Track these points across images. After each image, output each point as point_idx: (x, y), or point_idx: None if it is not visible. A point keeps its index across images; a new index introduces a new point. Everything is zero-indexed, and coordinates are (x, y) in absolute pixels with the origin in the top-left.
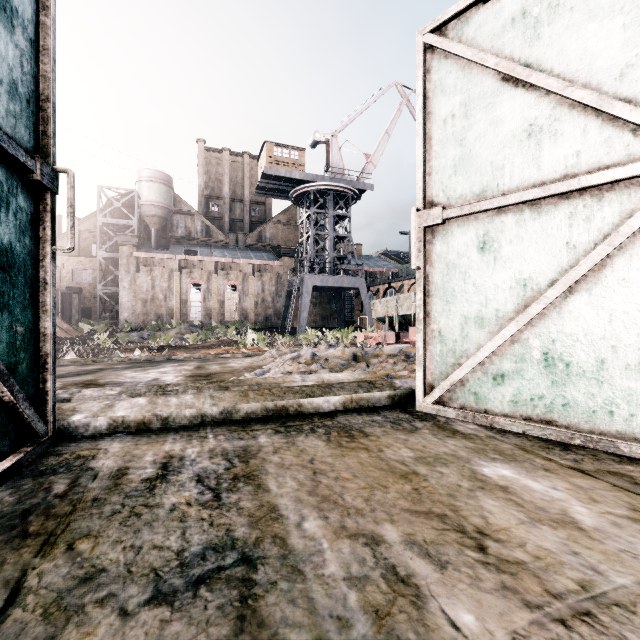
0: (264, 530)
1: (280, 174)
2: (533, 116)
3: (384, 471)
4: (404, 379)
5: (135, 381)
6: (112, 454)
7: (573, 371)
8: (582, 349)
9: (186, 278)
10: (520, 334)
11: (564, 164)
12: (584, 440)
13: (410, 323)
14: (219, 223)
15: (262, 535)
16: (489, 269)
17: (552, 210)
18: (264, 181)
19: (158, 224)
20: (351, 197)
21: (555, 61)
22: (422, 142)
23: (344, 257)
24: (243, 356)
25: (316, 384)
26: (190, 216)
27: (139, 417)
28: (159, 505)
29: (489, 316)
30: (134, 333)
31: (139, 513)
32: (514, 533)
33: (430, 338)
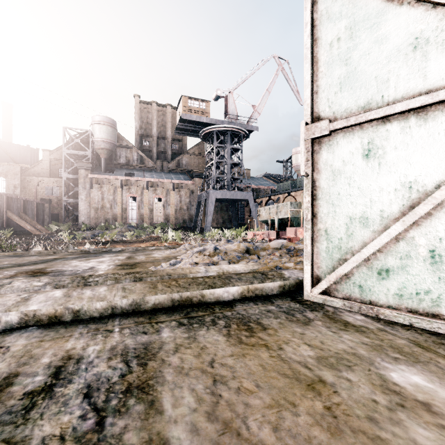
0: None
1: (192, 119)
2: (419, 30)
3: (288, 378)
4: (291, 270)
5: (75, 269)
6: (10, 354)
7: None
8: None
9: (126, 193)
10: (405, 233)
11: None
12: None
13: (286, 224)
14: (149, 154)
15: None
16: (374, 174)
17: (439, 116)
18: (181, 124)
19: (106, 154)
20: (242, 135)
21: None
22: (310, 64)
23: (238, 178)
24: (165, 248)
25: (217, 275)
26: (129, 149)
27: (51, 311)
28: (25, 441)
29: (374, 216)
30: (88, 231)
31: None
32: None
33: (317, 236)
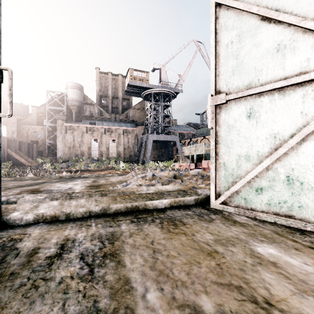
0: (119, 301)
1: (136, 84)
2: (280, 39)
3: (197, 250)
4: (203, 189)
5: (59, 189)
6: (32, 238)
7: (305, 187)
8: (311, 174)
9: (90, 136)
10: (272, 165)
11: (299, 66)
12: (313, 228)
13: (202, 158)
14: (106, 109)
15: (118, 306)
16: (253, 128)
17: (292, 93)
18: (128, 88)
19: (76, 109)
20: (172, 96)
21: (294, 6)
22: (214, 57)
23: (168, 126)
24: (118, 175)
25: (155, 192)
26: (92, 105)
27: (52, 213)
28: (52, 278)
29: (253, 155)
30: (64, 163)
31: (37, 286)
32: (291, 303)
33: (218, 167)
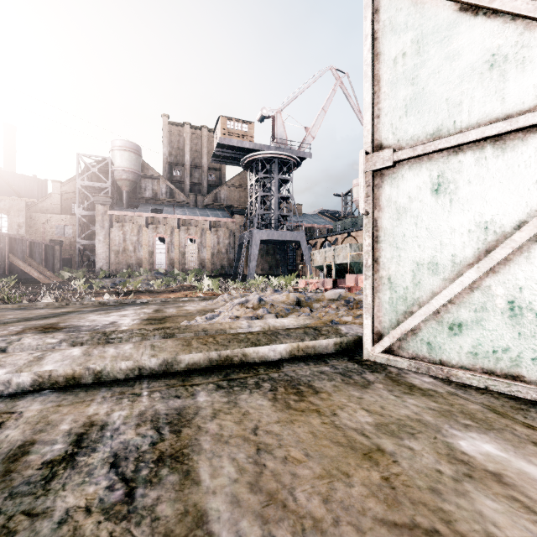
0: None
1: (232, 144)
2: (496, 45)
3: (342, 447)
4: (349, 325)
5: (93, 325)
6: (24, 420)
7: None
8: None
9: (152, 233)
10: (480, 281)
11: (534, 94)
12: None
13: (345, 271)
14: (181, 186)
15: None
16: (444, 212)
17: (519, 145)
18: (219, 150)
19: (129, 187)
20: (293, 164)
21: None
22: (370, 83)
23: (287, 215)
24: (199, 300)
25: (262, 331)
26: (156, 180)
27: (68, 371)
28: (47, 512)
29: (444, 262)
30: (107, 279)
31: (13, 530)
32: None
33: (379, 285)
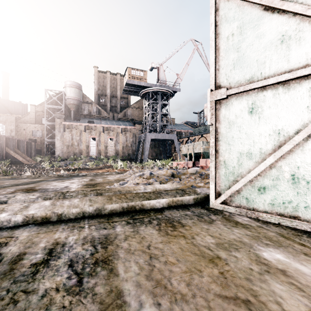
0: None
1: (134, 83)
2: (284, 30)
3: (197, 256)
4: (202, 188)
5: (55, 188)
6: (19, 241)
7: None
8: None
9: (88, 135)
10: (276, 163)
11: (305, 58)
12: None
13: (200, 157)
14: (105, 108)
15: None
16: (255, 124)
17: (297, 87)
18: (127, 87)
19: (74, 108)
20: (169, 95)
21: None
22: (214, 51)
23: (166, 124)
24: (115, 173)
25: (152, 191)
26: (90, 104)
27: (43, 214)
28: (35, 291)
29: (255, 152)
30: (62, 162)
31: (17, 300)
32: None
33: (218, 165)
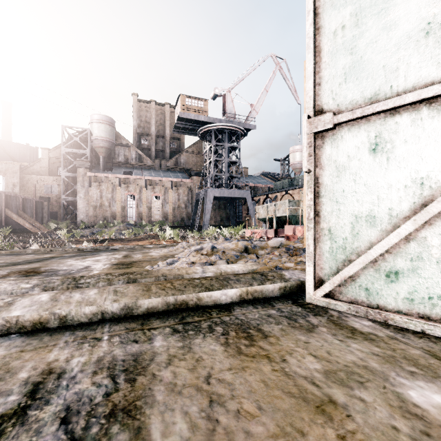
0: None
1: (190, 117)
2: (432, 14)
3: (294, 398)
4: (291, 271)
5: (69, 269)
6: None
7: None
8: None
9: (124, 191)
10: (416, 232)
11: None
12: None
13: (284, 222)
14: (148, 152)
15: None
16: (382, 169)
17: None
18: (179, 122)
19: (105, 153)
20: (240, 134)
21: None
22: (312, 54)
23: (235, 176)
24: (162, 246)
25: (215, 276)
26: (127, 147)
27: (35, 316)
28: None
29: (382, 215)
30: (87, 229)
31: None
32: None
33: (320, 236)
